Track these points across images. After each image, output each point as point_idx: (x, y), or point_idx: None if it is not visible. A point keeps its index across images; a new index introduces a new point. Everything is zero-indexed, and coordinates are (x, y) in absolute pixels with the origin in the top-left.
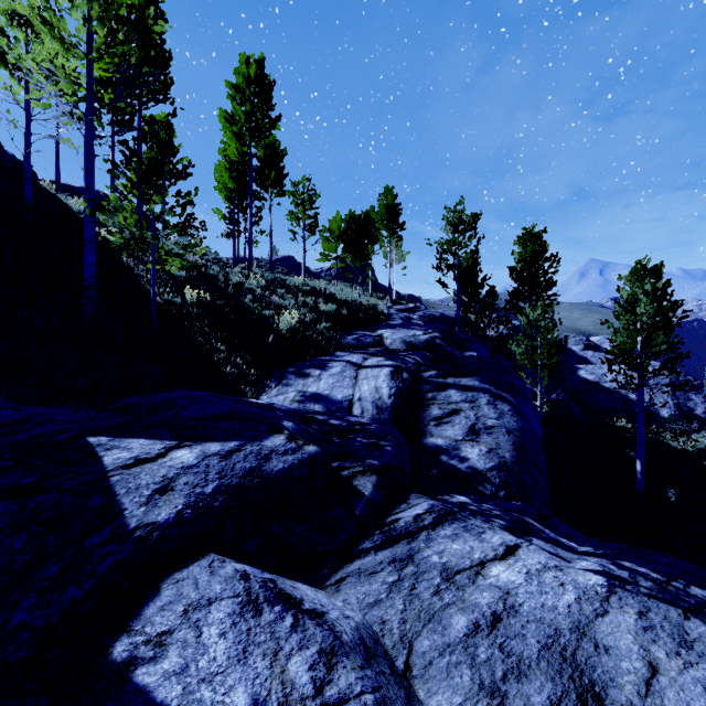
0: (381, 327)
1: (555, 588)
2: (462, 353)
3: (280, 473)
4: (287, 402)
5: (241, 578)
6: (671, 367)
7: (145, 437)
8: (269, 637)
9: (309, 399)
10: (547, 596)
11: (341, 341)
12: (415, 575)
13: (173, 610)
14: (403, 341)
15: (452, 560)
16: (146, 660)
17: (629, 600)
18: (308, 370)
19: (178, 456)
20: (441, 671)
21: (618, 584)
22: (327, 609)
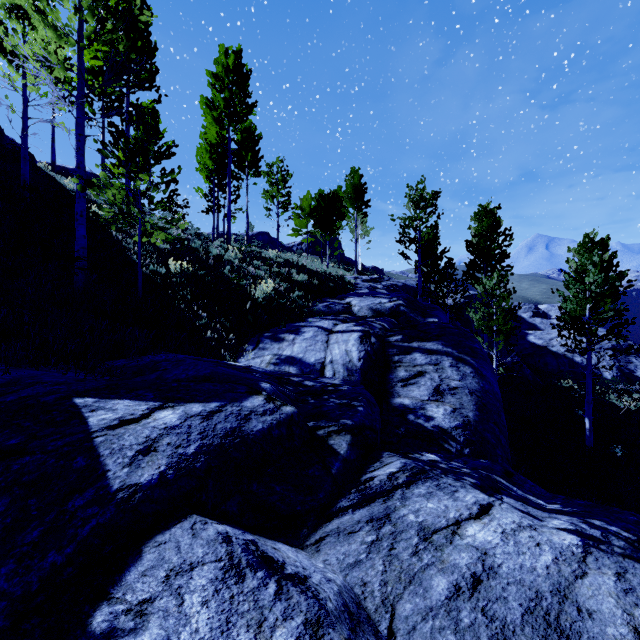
0: (349, 295)
1: (532, 548)
2: (425, 319)
3: (260, 433)
4: (263, 364)
5: (223, 541)
6: (617, 333)
7: (129, 398)
8: (253, 605)
9: (284, 362)
10: (525, 556)
11: (312, 308)
12: (393, 534)
13: (155, 576)
14: (370, 308)
15: (428, 520)
16: (126, 631)
17: (605, 561)
18: (282, 334)
19: (161, 416)
20: (425, 637)
21: (592, 543)
22: (309, 572)
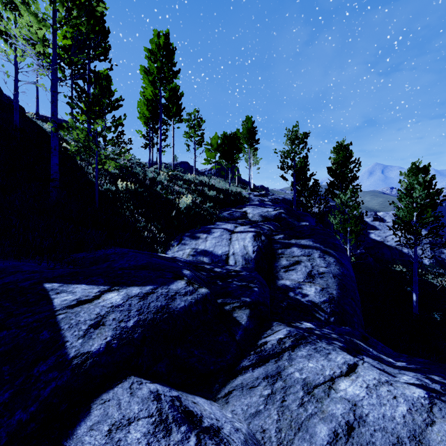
0: (245, 206)
1: (390, 400)
2: (299, 223)
3: (182, 310)
4: (185, 255)
5: (154, 399)
6: (436, 232)
7: (85, 283)
8: None
9: (199, 254)
10: (385, 407)
11: (219, 215)
12: (283, 389)
13: (100, 430)
14: (260, 215)
15: (310, 377)
16: None
17: None
18: (198, 234)
19: (108, 297)
20: None
21: (435, 396)
22: (221, 423)
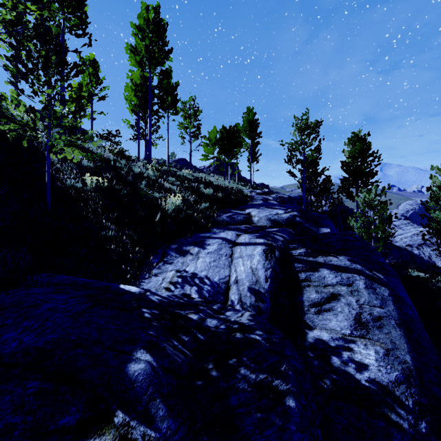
0: (248, 206)
1: None
2: (318, 229)
3: None
4: (164, 284)
5: None
6: None
7: None
8: None
9: (186, 282)
10: None
11: (217, 218)
12: None
13: None
14: (268, 219)
15: None
16: None
17: None
18: (187, 247)
19: None
20: None
21: None
22: None
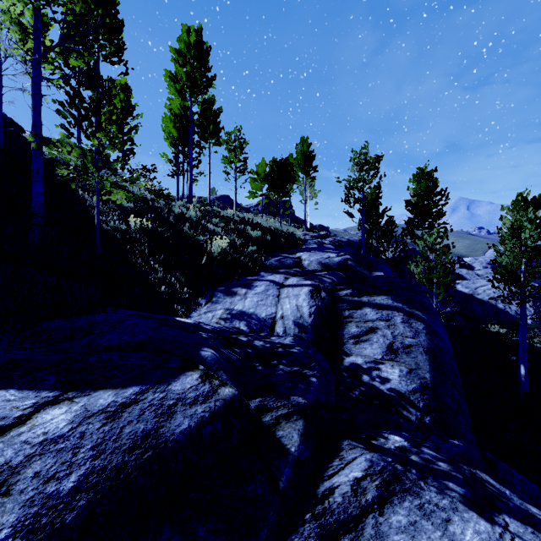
0: (299, 250)
1: None
2: (371, 273)
3: (183, 436)
4: (214, 319)
5: None
6: None
7: (18, 386)
8: None
9: (235, 317)
10: None
11: (265, 262)
12: None
13: None
14: (319, 262)
15: None
16: None
17: None
18: (235, 288)
19: (45, 419)
20: None
21: None
22: None
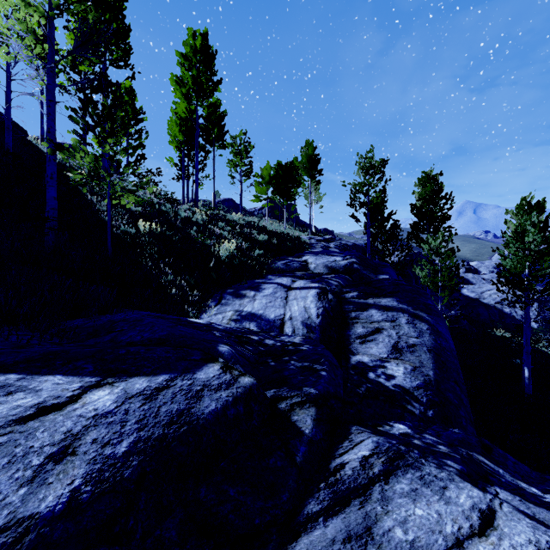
0: (305, 254)
1: None
2: (376, 276)
3: (212, 416)
4: (225, 320)
5: None
6: None
7: (63, 372)
8: None
9: (245, 318)
10: None
11: (272, 266)
12: None
13: None
14: (325, 266)
15: (421, 537)
16: None
17: None
18: (244, 291)
19: (93, 399)
20: None
21: None
22: None
